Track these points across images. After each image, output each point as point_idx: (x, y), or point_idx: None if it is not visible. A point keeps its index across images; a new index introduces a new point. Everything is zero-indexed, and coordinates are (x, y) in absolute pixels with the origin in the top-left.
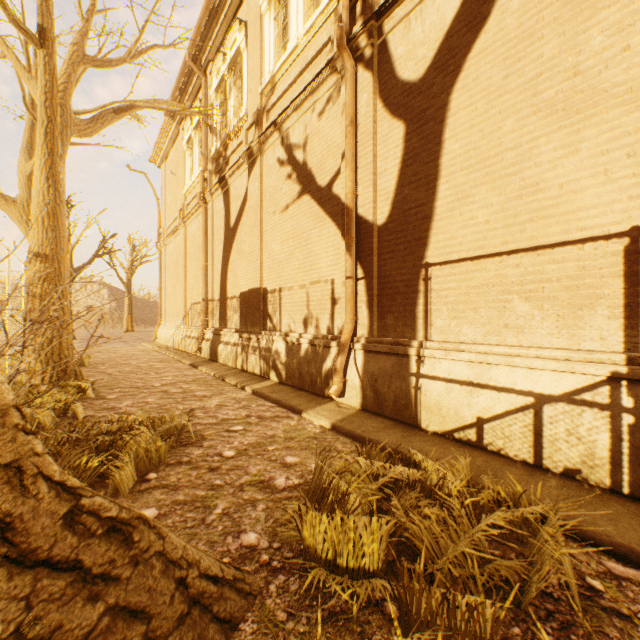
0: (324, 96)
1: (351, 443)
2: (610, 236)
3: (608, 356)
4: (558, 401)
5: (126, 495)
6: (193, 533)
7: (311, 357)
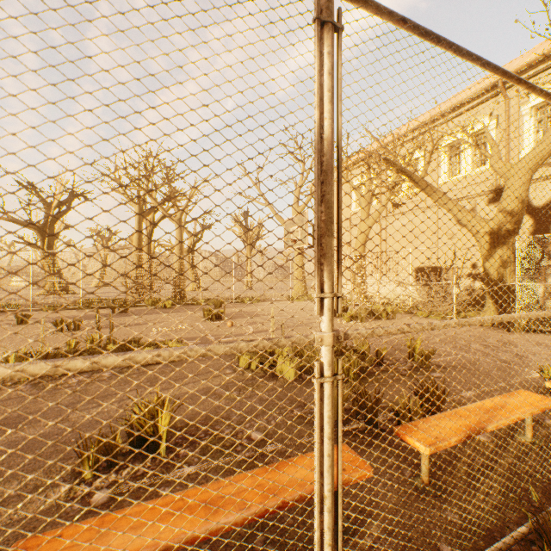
0: (486, 198)
1: None
2: None
3: None
4: None
5: None
6: None
7: (482, 294)
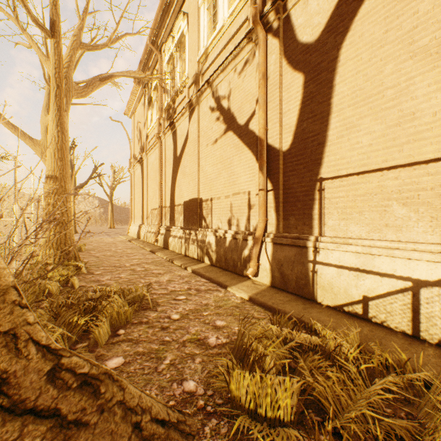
0: (243, 60)
1: (264, 312)
2: None
3: None
4: (433, 286)
5: (103, 346)
6: (148, 379)
7: (233, 247)
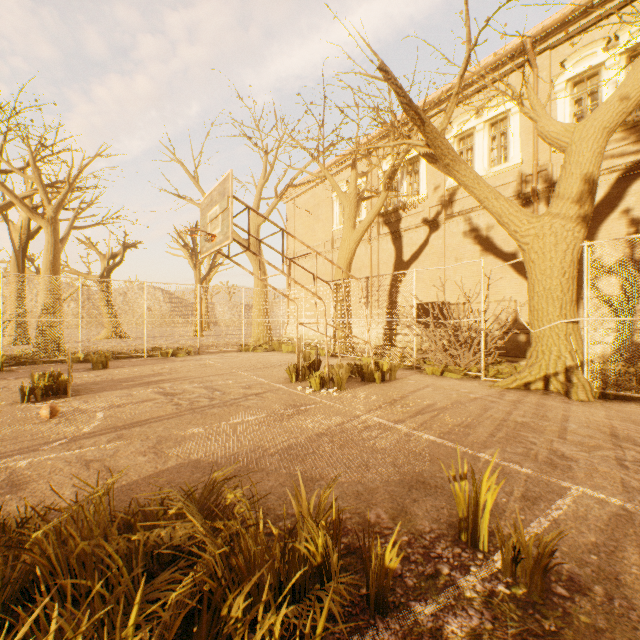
0: None
1: None
2: None
3: None
4: None
5: None
6: None
7: (503, 339)
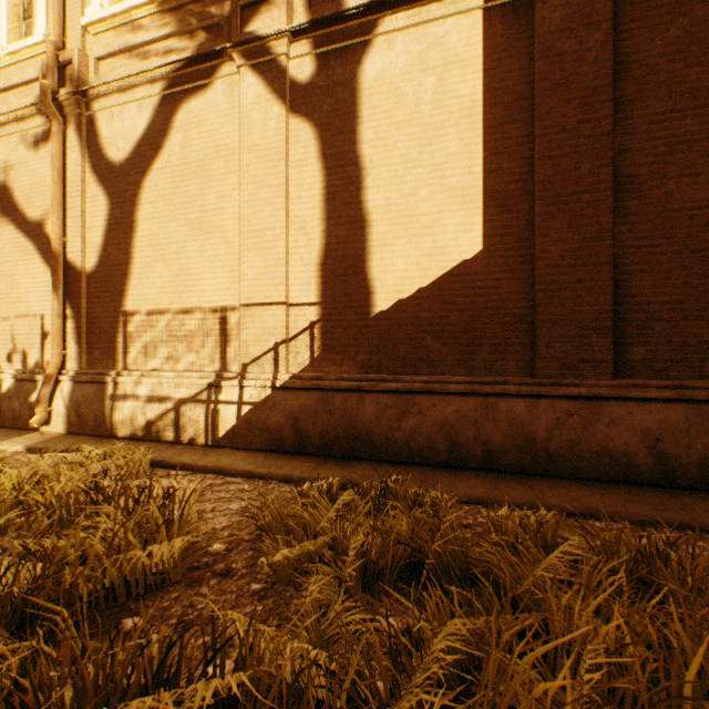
0: (34, 130)
1: None
2: (217, 308)
3: (210, 374)
4: (188, 402)
5: None
6: None
7: (15, 392)
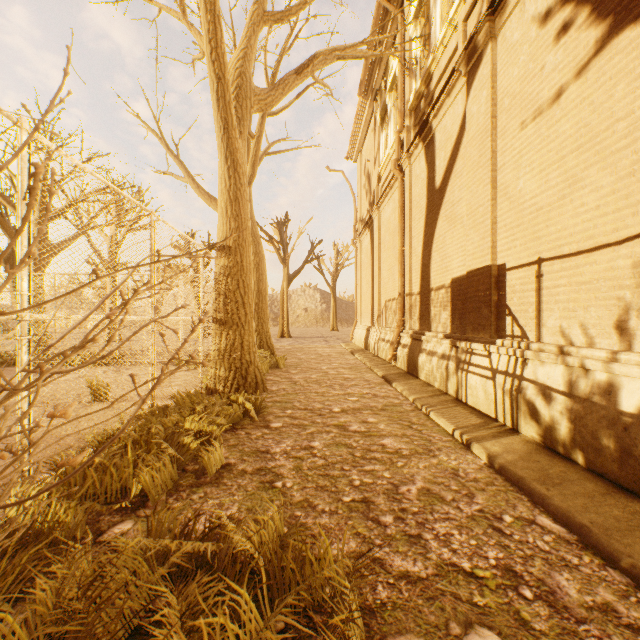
0: None
1: None
2: None
3: None
4: None
5: None
6: None
7: None
